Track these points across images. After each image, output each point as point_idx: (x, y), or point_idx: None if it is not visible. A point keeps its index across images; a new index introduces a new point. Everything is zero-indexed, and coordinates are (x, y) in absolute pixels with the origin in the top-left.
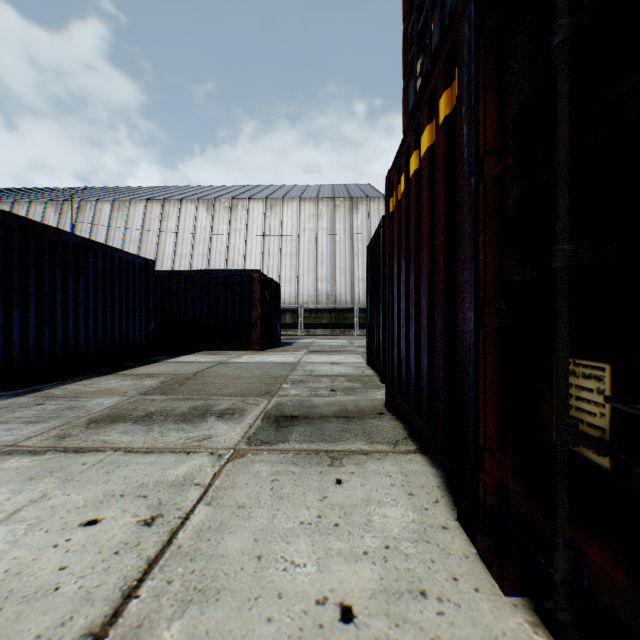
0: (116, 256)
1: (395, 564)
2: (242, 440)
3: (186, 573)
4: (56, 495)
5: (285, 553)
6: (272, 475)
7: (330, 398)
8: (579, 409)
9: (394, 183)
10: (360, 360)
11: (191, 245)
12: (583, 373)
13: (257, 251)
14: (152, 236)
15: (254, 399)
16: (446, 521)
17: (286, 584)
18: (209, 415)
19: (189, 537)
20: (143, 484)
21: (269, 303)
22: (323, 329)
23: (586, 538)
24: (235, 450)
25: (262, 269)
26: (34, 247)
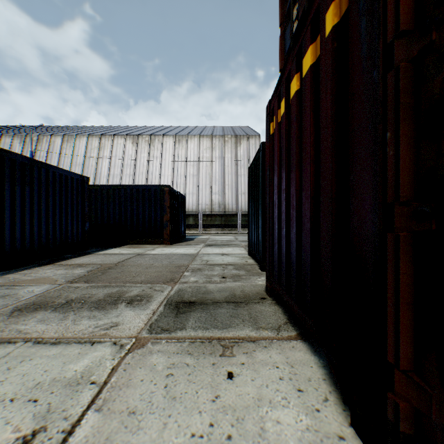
0: (57, 173)
1: None
2: (145, 327)
3: None
4: None
5: None
6: (167, 368)
7: (221, 284)
8: None
9: (274, 109)
10: (243, 252)
11: (121, 168)
12: None
13: (169, 172)
14: (92, 161)
15: (160, 286)
16: (341, 428)
17: None
18: (120, 302)
19: None
20: (39, 383)
21: (176, 209)
22: (216, 228)
23: None
24: (137, 339)
25: (172, 185)
26: None
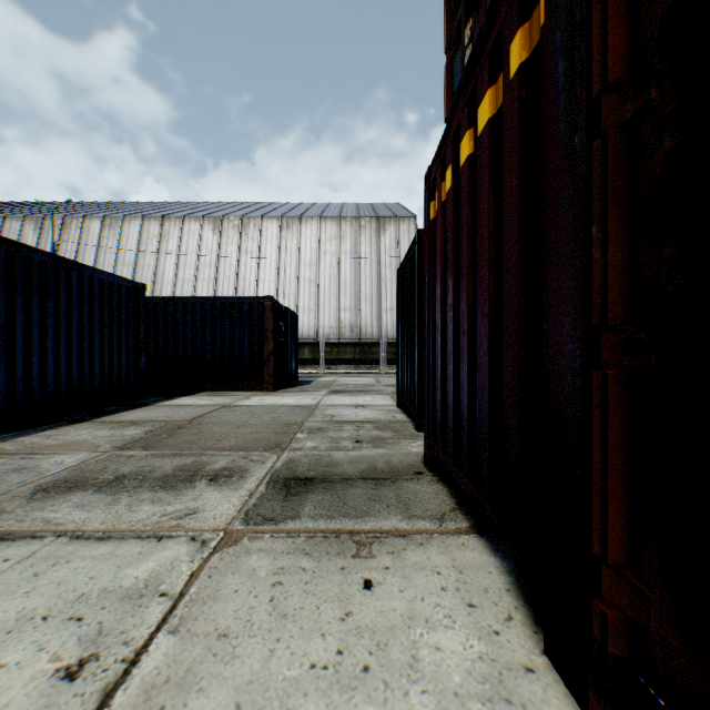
0: (96, 278)
1: None
2: (238, 516)
3: None
4: None
5: None
6: (274, 574)
7: (355, 452)
8: None
9: (436, 181)
10: (389, 402)
11: (195, 269)
12: None
13: (271, 276)
14: (149, 258)
15: (260, 454)
16: (529, 656)
17: None
18: (199, 478)
19: (131, 703)
20: (83, 595)
21: (284, 335)
22: (346, 365)
23: None
24: (226, 532)
25: (277, 297)
26: None
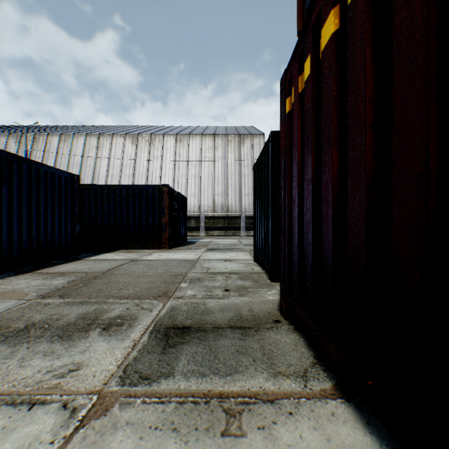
0: (41, 170)
1: None
2: (116, 373)
3: None
4: None
5: None
6: None
7: (224, 300)
8: None
9: (293, 78)
10: (248, 257)
11: (120, 168)
12: None
13: (170, 173)
14: (90, 161)
15: (150, 302)
16: None
17: None
18: (94, 327)
19: None
20: None
21: (176, 211)
22: (219, 231)
23: None
24: (100, 396)
25: (173, 186)
26: None
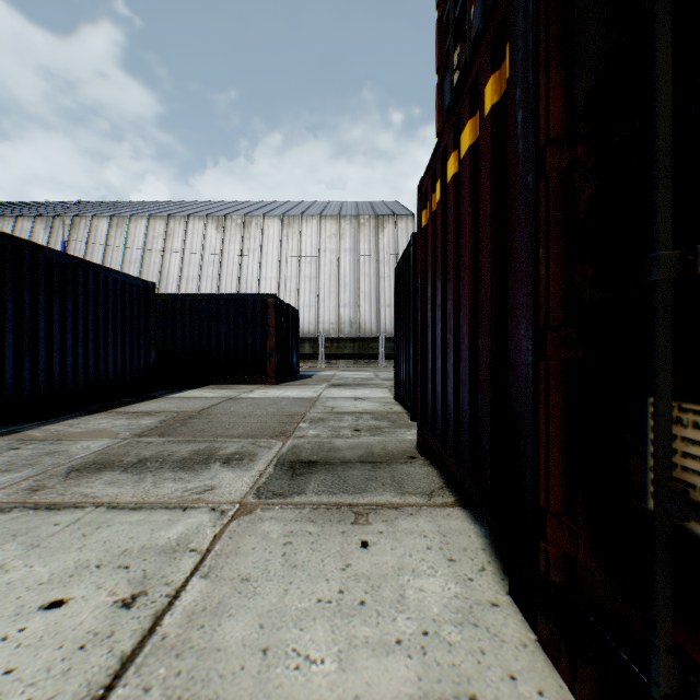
0: (110, 277)
1: (436, 657)
2: (250, 492)
3: (169, 676)
4: (16, 567)
5: (298, 644)
6: (284, 536)
7: (354, 439)
8: (688, 470)
9: (428, 192)
10: (387, 395)
11: (199, 267)
12: (695, 422)
13: (273, 274)
14: (155, 256)
15: (266, 441)
16: (496, 595)
17: (298, 690)
18: (213, 461)
19: (177, 623)
20: (126, 550)
21: (286, 331)
22: (346, 360)
23: (698, 643)
24: (241, 504)
25: (278, 294)
26: (12, 266)
